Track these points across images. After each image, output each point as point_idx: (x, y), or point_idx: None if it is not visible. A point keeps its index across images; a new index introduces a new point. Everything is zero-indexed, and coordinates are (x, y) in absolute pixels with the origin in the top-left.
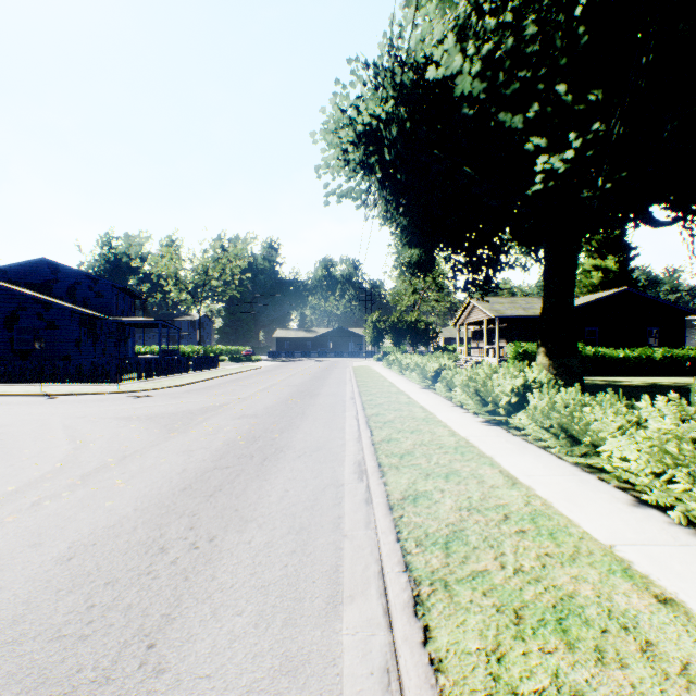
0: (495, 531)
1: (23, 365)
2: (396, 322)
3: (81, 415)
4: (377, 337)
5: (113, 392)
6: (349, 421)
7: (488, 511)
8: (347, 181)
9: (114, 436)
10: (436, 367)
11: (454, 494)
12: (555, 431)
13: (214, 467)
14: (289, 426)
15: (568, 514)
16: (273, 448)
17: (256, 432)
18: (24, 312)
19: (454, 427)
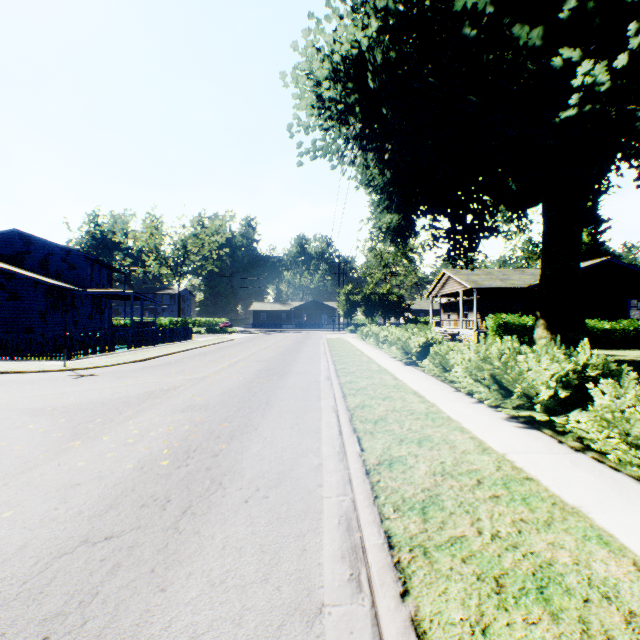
0: None
1: None
2: (368, 294)
3: None
4: (350, 309)
5: (56, 369)
6: (326, 416)
7: None
8: (321, 139)
9: None
10: (422, 341)
11: None
12: None
13: (84, 536)
14: (244, 427)
15: None
16: (208, 478)
17: (194, 438)
18: None
19: (475, 432)
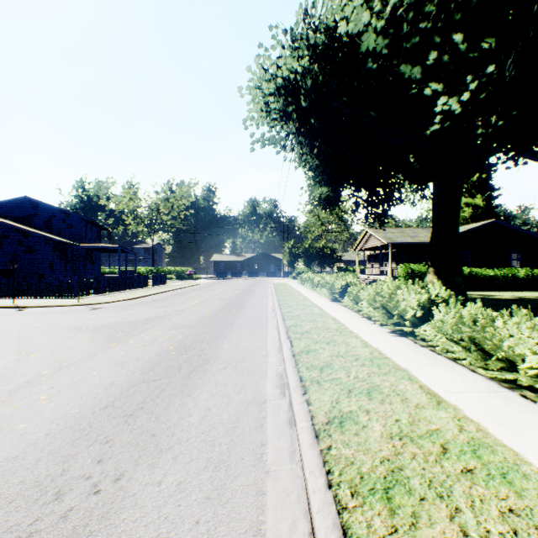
0: (438, 470)
1: (2, 282)
2: (307, 248)
3: (37, 326)
4: (293, 260)
5: (73, 304)
6: (271, 331)
7: (423, 440)
8: (269, 131)
9: (58, 346)
10: (343, 283)
11: (380, 416)
12: (465, 344)
13: (142, 380)
14: (218, 336)
15: (510, 445)
16: (201, 359)
17: (187, 342)
18: (7, 239)
19: (365, 338)
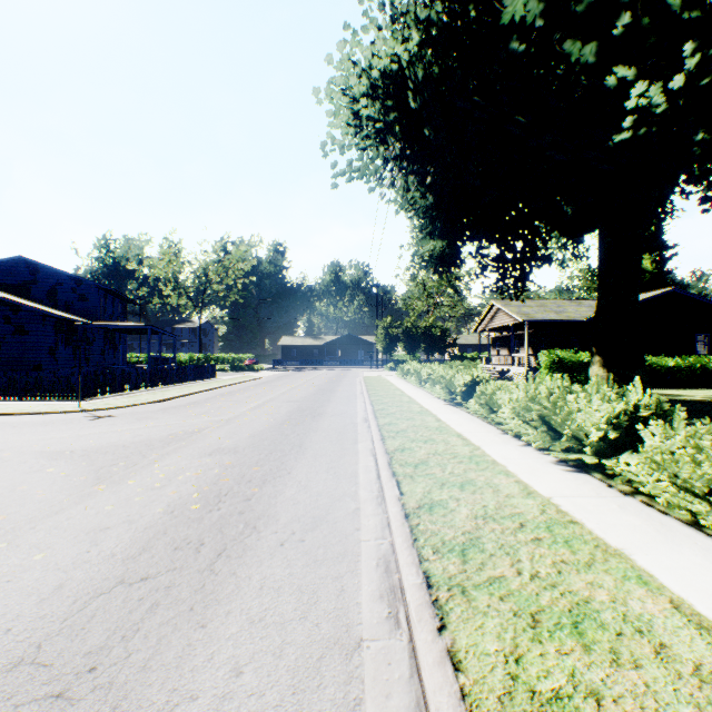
0: None
1: None
2: (410, 328)
3: None
4: (390, 344)
5: (69, 410)
6: (363, 459)
7: None
8: (358, 159)
9: (4, 492)
10: (467, 379)
11: None
12: None
13: (120, 577)
14: (277, 471)
15: None
16: (241, 522)
17: (225, 482)
18: None
19: (521, 476)
